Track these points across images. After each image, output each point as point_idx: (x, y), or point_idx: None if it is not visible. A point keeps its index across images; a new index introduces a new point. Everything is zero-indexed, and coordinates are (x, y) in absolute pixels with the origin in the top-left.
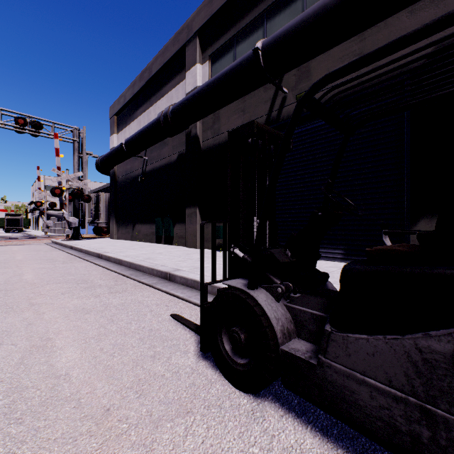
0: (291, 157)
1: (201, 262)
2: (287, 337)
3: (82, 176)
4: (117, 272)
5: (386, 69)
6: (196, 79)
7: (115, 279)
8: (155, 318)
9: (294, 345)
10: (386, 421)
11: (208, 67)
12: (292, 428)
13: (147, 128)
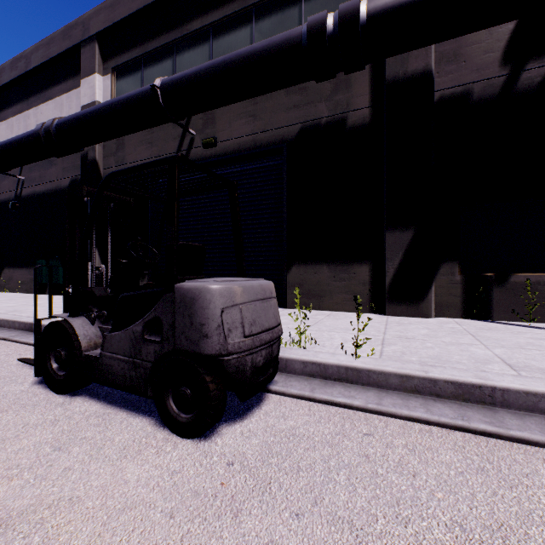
0: (201, 200)
1: (35, 301)
2: (94, 347)
3: None
4: None
5: (272, 135)
6: (95, 92)
7: None
8: None
9: (96, 351)
10: (123, 375)
11: (111, 81)
12: (89, 404)
13: (20, 139)
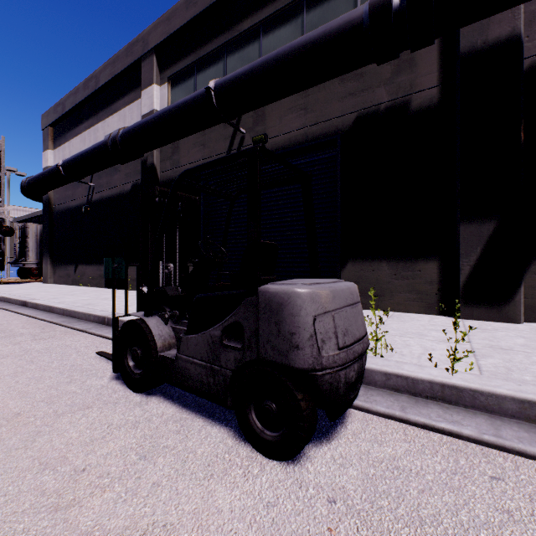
0: None
1: (113, 299)
2: (168, 347)
3: (0, 201)
4: (46, 320)
5: (324, 127)
6: (153, 102)
7: (43, 327)
8: (81, 357)
9: (170, 352)
10: (200, 381)
11: (167, 90)
12: (164, 406)
13: (91, 150)
